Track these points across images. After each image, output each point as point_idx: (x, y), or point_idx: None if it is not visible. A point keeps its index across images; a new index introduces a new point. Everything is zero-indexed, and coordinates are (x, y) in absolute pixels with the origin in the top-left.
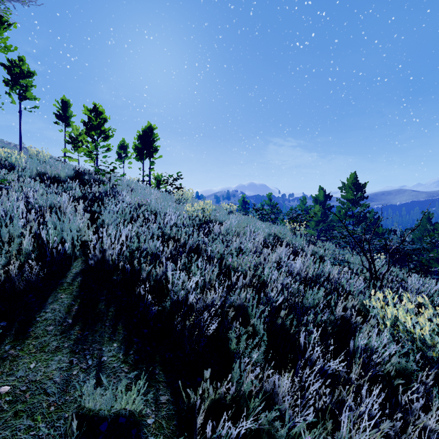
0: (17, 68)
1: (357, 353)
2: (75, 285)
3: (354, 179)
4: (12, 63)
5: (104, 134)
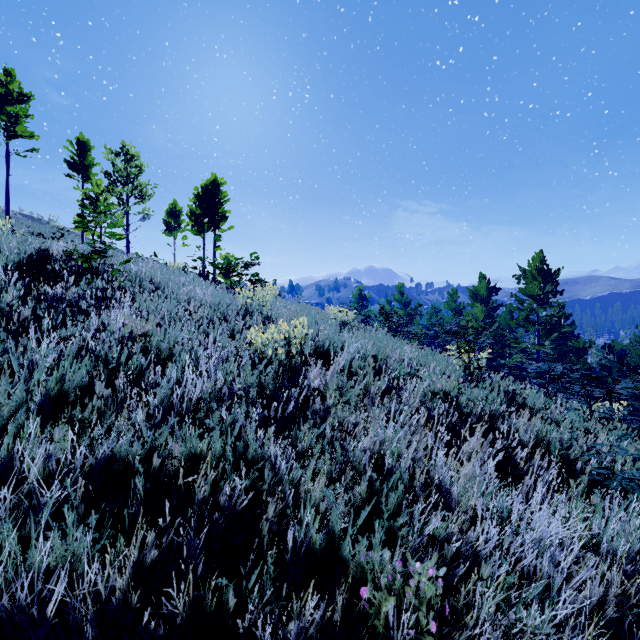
0: (2, 88)
1: None
2: None
3: (540, 262)
4: None
5: (139, 191)
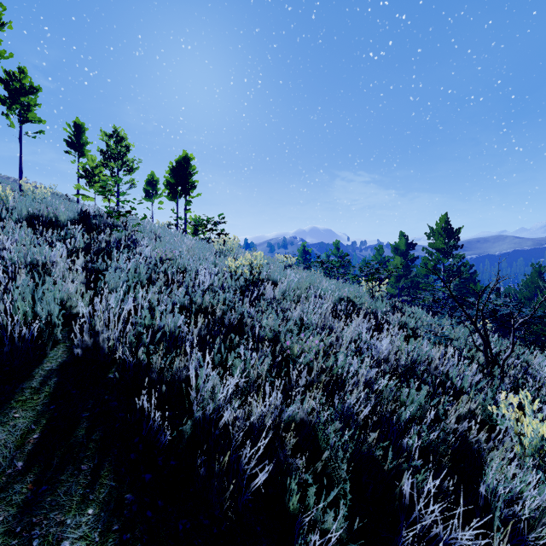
0: (17, 83)
1: (492, 506)
2: (44, 391)
3: (445, 223)
4: (10, 76)
5: (127, 165)
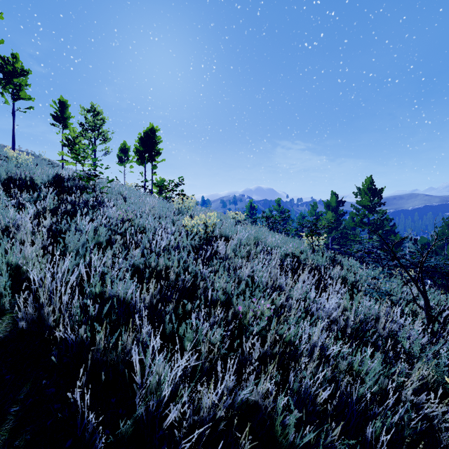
0: (10, 66)
1: None
2: None
3: (370, 184)
4: (4, 60)
5: (102, 136)
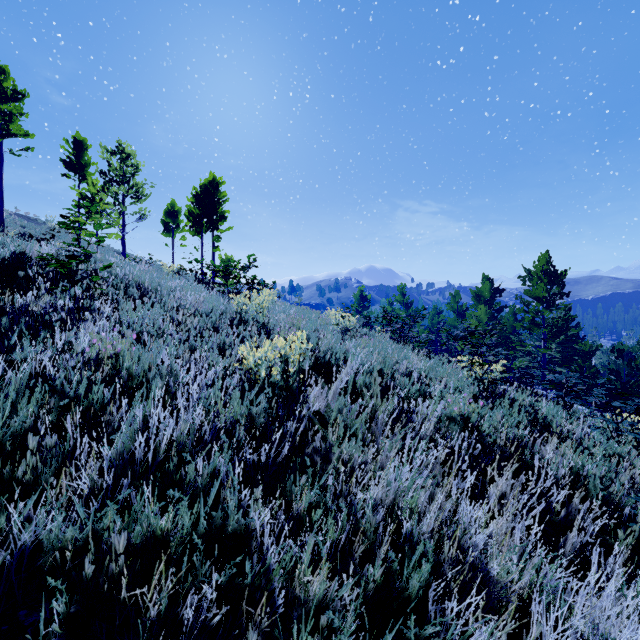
0: None
1: None
2: None
3: (546, 264)
4: None
5: (136, 191)
